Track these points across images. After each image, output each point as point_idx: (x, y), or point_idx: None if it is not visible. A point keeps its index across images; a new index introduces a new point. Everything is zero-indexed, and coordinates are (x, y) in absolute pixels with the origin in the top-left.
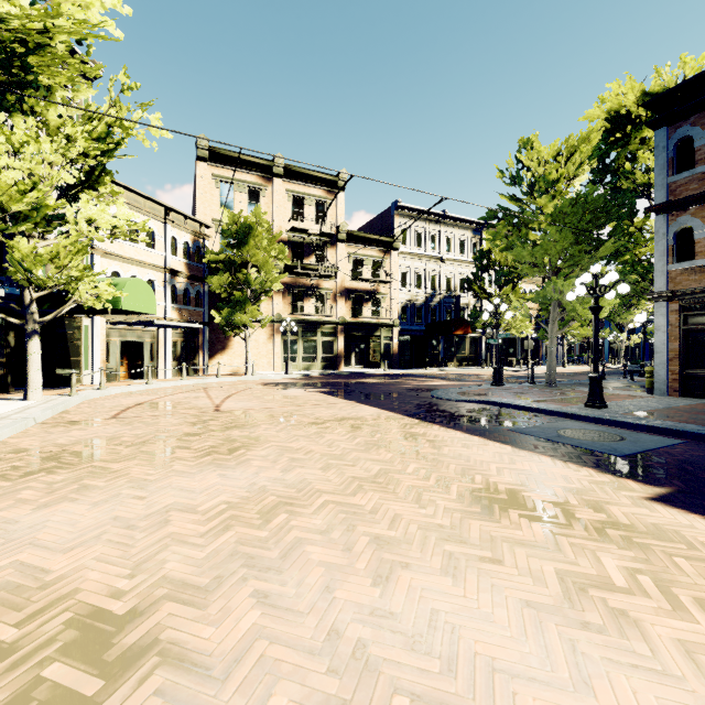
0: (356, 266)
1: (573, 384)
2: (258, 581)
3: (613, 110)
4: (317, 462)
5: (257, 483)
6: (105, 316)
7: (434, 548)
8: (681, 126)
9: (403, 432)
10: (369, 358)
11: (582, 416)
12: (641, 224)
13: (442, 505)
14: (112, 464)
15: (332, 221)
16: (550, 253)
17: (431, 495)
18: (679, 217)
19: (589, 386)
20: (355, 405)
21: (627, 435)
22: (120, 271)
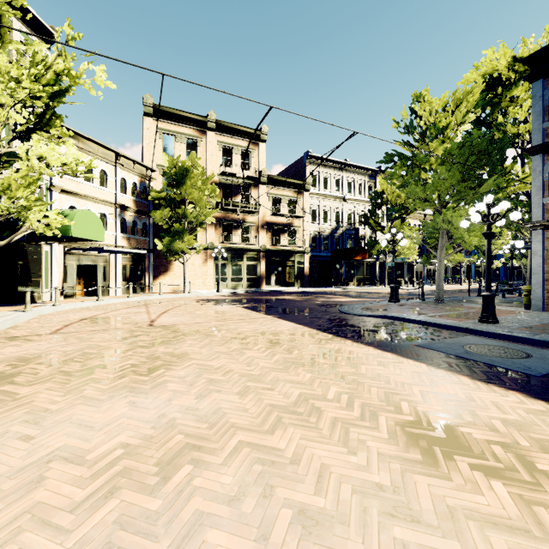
0: (275, 203)
1: (456, 301)
2: None
3: (487, 74)
4: (235, 384)
5: (166, 414)
6: (63, 243)
7: (379, 532)
8: None
9: (319, 348)
10: (285, 279)
11: (480, 331)
12: (510, 168)
13: (374, 448)
14: (22, 388)
15: (255, 167)
16: (439, 190)
17: (358, 431)
18: None
19: (483, 303)
20: (274, 320)
21: (530, 351)
22: (76, 205)
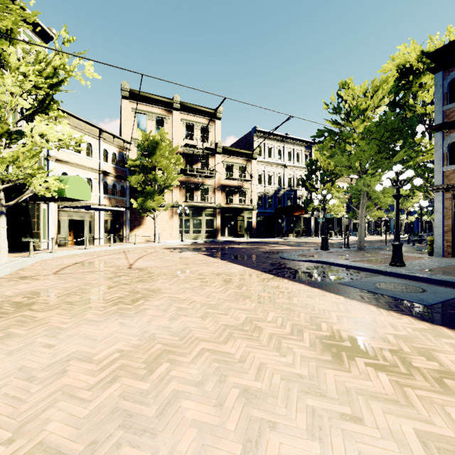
0: (228, 169)
1: (375, 249)
2: (131, 447)
3: (400, 64)
4: (198, 311)
5: (148, 330)
6: (57, 202)
7: (297, 402)
8: (453, 70)
9: (262, 285)
10: (237, 231)
11: (389, 273)
12: (419, 141)
13: (298, 352)
14: (39, 313)
15: (212, 140)
16: (361, 159)
17: (288, 342)
18: (451, 133)
19: (393, 250)
20: (227, 264)
21: (426, 287)
22: (68, 172)
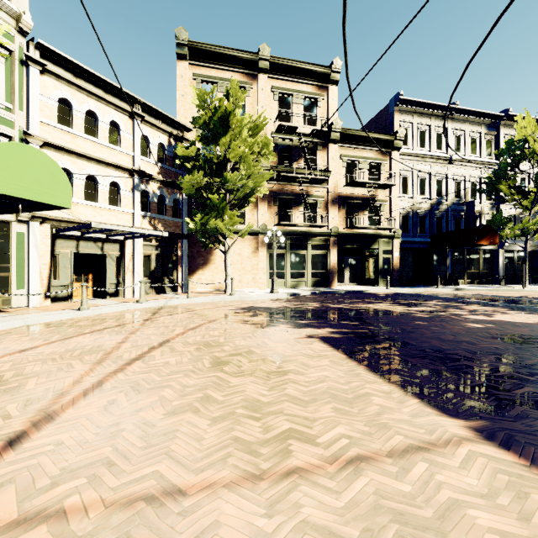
0: (350, 170)
1: None
2: None
3: None
4: None
5: None
6: (48, 222)
7: None
8: None
9: None
10: (364, 274)
11: None
12: None
13: None
14: None
15: (324, 117)
16: None
17: None
18: None
19: None
20: None
21: None
22: (72, 168)
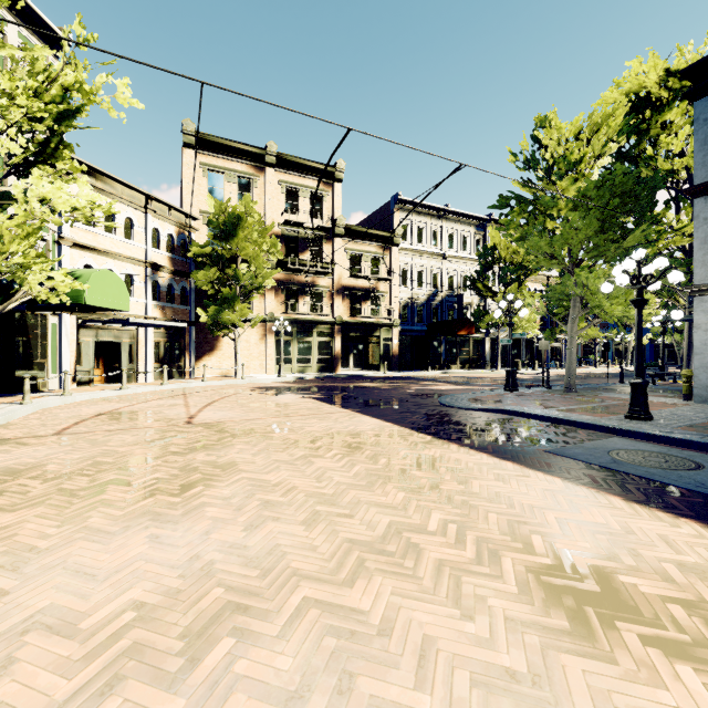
0: (354, 262)
1: (593, 389)
2: None
3: (631, 92)
4: (300, 508)
5: (202, 554)
6: (75, 314)
7: None
8: None
9: (414, 455)
10: (368, 360)
11: (629, 432)
12: (661, 215)
13: (499, 609)
14: (4, 514)
15: (328, 214)
16: (571, 243)
17: (475, 582)
18: None
19: (631, 393)
20: (353, 416)
21: (701, 460)
22: (94, 264)
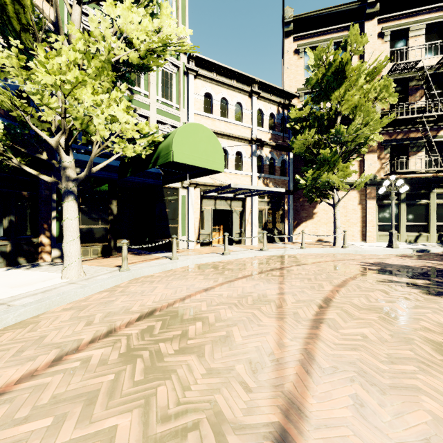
0: None
1: None
2: None
3: None
4: None
5: None
6: (198, 187)
7: None
8: None
9: None
10: None
11: None
12: None
13: None
14: None
15: None
16: None
17: None
18: None
19: None
20: None
21: None
22: None
